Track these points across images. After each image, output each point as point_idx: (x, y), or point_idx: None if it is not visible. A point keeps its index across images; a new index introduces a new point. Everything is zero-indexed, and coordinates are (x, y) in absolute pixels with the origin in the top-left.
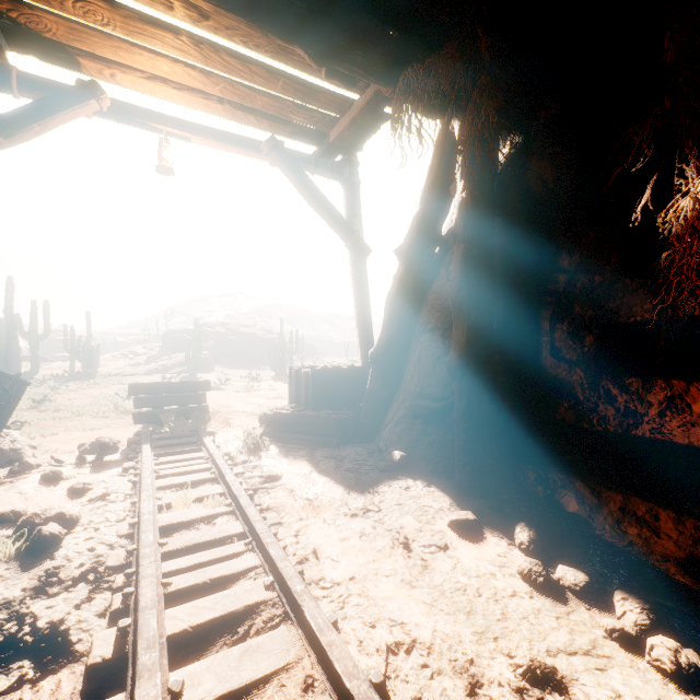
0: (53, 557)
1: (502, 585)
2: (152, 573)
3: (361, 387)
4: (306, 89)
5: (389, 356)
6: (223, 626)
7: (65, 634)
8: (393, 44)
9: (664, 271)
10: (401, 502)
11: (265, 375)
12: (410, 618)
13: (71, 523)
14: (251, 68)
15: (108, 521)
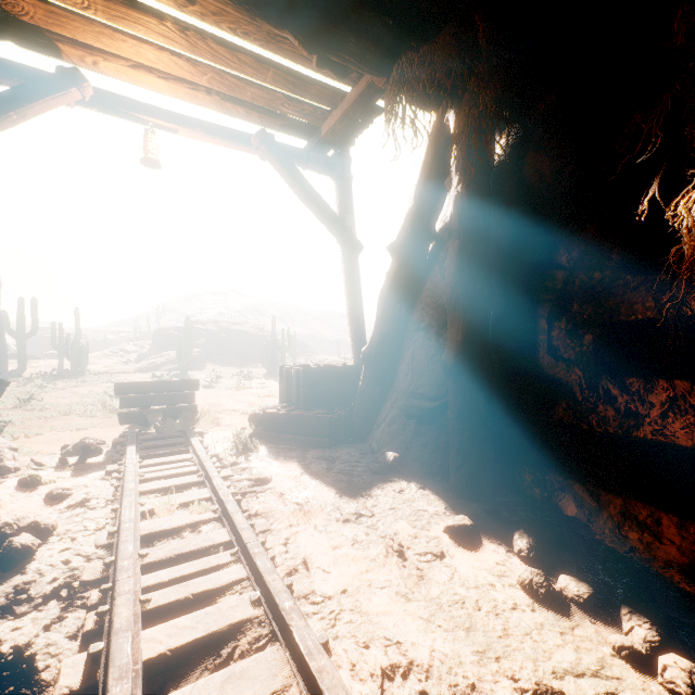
0: (23, 571)
1: (502, 597)
2: (129, 589)
3: (353, 386)
4: (297, 80)
5: (382, 354)
6: (205, 647)
7: (31, 660)
8: (386, 31)
9: (673, 267)
10: (395, 506)
11: (256, 373)
12: (406, 636)
13: (46, 533)
14: (239, 57)
15: (87, 529)
